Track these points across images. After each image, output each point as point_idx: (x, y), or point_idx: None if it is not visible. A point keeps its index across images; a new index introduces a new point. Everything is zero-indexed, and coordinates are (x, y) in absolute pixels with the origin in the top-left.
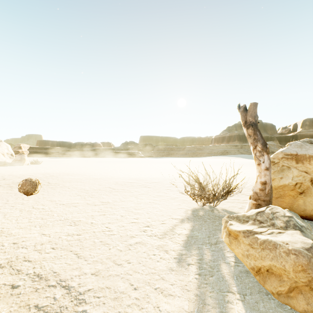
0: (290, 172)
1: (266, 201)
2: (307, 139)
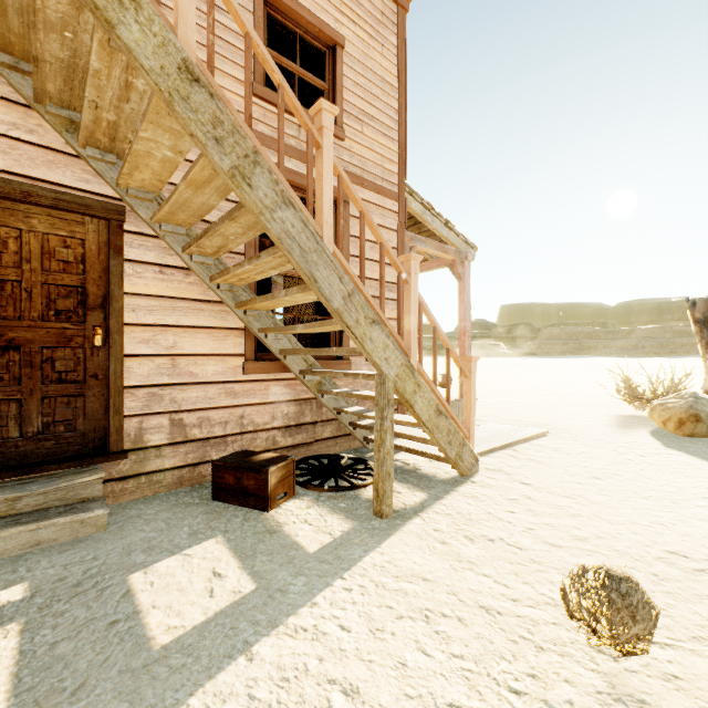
0: None
1: None
2: None
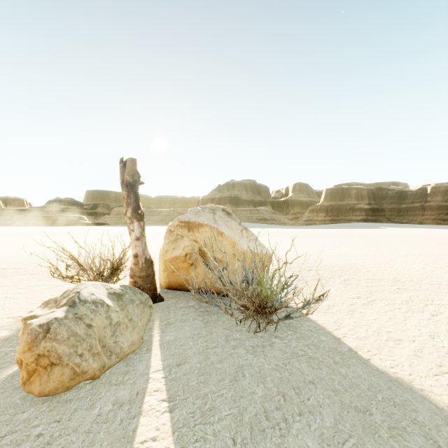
0: (182, 241)
1: (143, 277)
2: (211, 205)
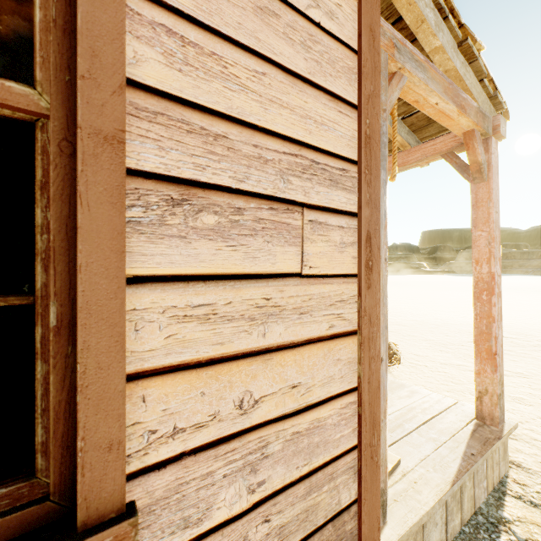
0: None
1: None
2: None
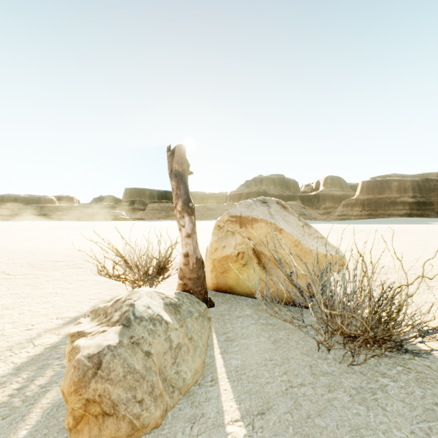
0: (233, 239)
1: (193, 279)
2: (263, 197)
